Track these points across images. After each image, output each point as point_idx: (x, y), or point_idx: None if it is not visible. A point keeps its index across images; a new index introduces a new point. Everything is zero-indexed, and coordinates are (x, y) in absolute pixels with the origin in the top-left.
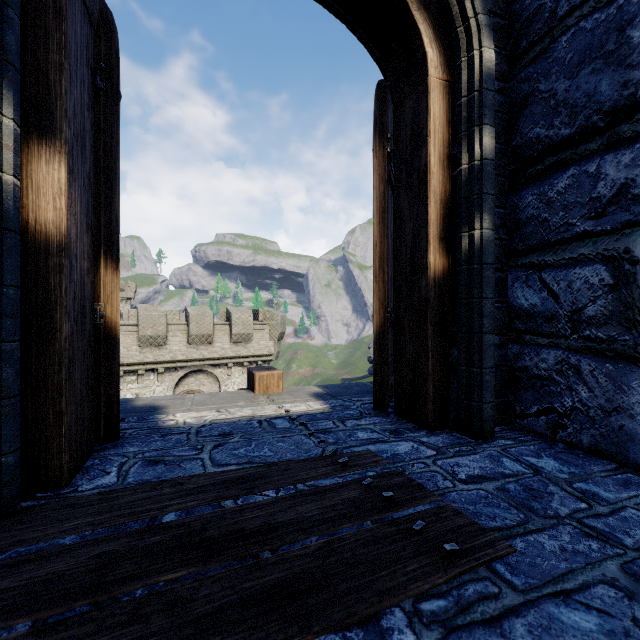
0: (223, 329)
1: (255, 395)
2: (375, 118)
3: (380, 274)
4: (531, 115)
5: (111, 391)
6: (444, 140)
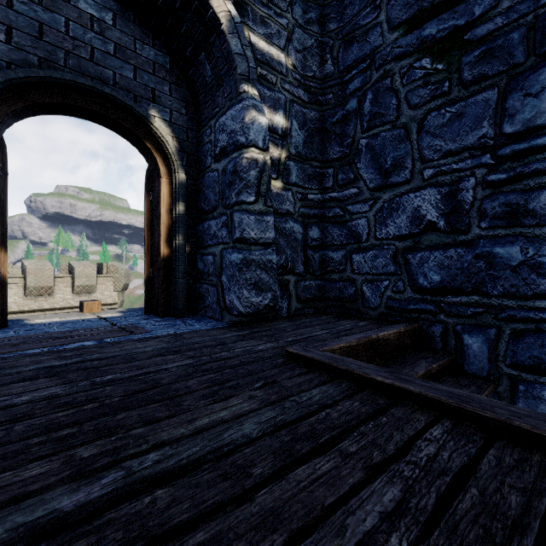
0: (65, 281)
1: (84, 313)
2: (145, 183)
3: (148, 253)
4: (202, 197)
5: (4, 305)
6: (168, 203)
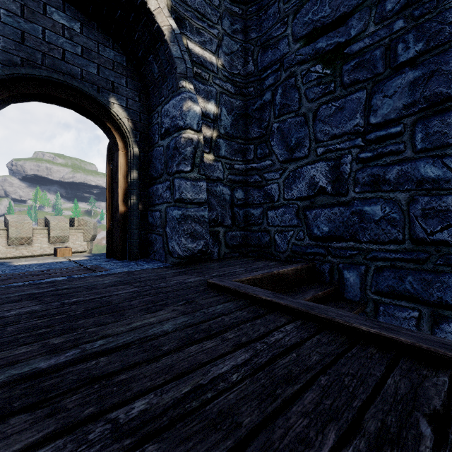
0: (42, 233)
1: (57, 257)
2: (107, 155)
3: (109, 210)
4: (151, 166)
5: None
6: (125, 170)
